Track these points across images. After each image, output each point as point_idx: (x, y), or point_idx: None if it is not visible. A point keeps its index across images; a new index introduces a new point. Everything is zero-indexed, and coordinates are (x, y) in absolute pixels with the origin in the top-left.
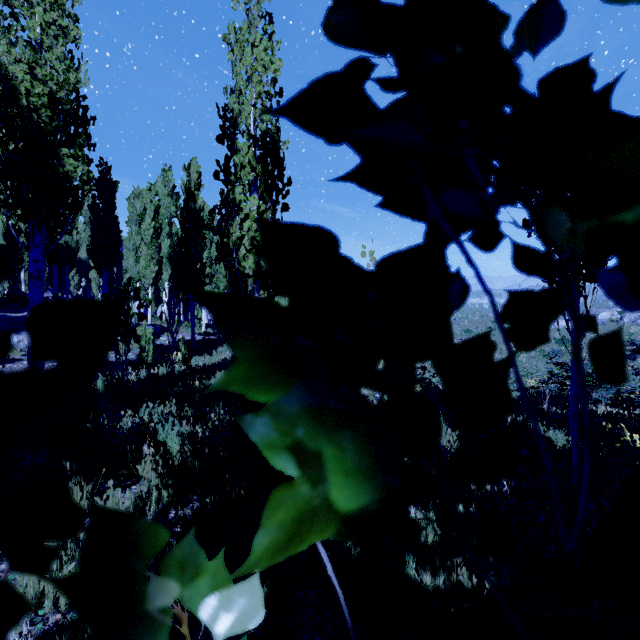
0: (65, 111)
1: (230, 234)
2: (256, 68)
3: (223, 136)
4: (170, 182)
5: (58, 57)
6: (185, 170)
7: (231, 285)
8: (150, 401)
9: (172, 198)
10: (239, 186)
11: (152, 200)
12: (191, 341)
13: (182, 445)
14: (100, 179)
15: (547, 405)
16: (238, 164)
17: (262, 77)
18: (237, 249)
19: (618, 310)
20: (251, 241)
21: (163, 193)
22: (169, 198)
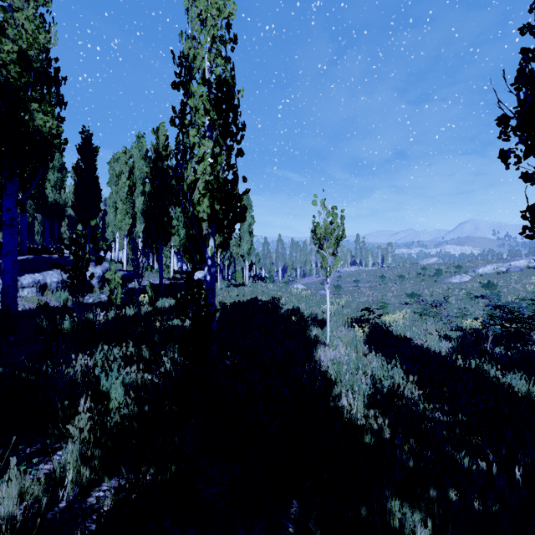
0: (35, 69)
1: (184, 177)
2: (210, 11)
3: (178, 82)
4: (143, 147)
5: (27, 17)
6: (154, 133)
7: (186, 229)
8: (111, 342)
9: (145, 161)
10: (193, 129)
11: (127, 162)
12: (159, 285)
13: (127, 395)
14: (83, 144)
15: (490, 346)
16: (192, 108)
17: (216, 21)
18: (192, 193)
19: (534, 258)
20: (205, 185)
21: (137, 157)
22: (143, 161)
